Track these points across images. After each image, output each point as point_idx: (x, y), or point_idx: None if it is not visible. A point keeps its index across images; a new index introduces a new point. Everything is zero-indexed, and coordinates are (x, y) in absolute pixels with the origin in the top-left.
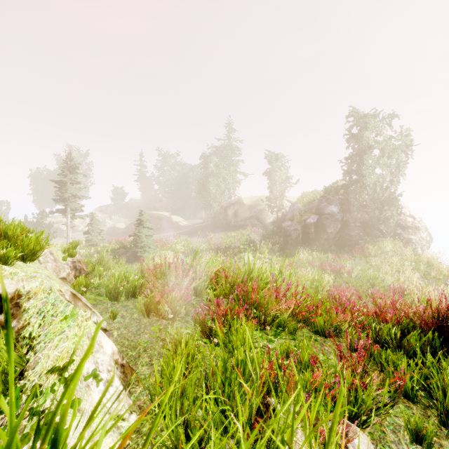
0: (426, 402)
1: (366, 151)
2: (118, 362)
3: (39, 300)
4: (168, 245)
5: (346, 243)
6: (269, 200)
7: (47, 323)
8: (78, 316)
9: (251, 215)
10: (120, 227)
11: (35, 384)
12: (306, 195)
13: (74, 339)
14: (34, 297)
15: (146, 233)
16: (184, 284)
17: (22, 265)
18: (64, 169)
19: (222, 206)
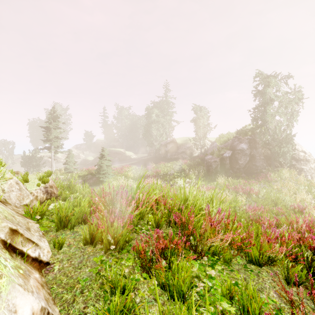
0: None
1: (268, 103)
2: None
3: None
4: (122, 172)
5: (253, 172)
6: (195, 140)
7: None
8: None
9: (182, 151)
10: (89, 159)
11: None
12: (222, 136)
13: None
14: None
15: (106, 164)
16: (127, 213)
17: None
18: (49, 118)
19: (161, 144)
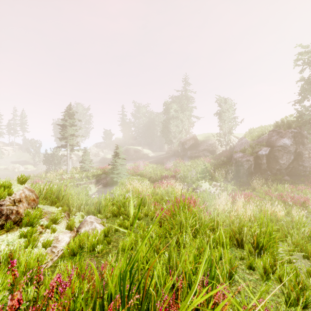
0: None
1: None
2: None
3: None
4: (138, 172)
5: (299, 174)
6: (218, 136)
7: None
8: None
9: (203, 148)
10: (108, 157)
11: None
12: (253, 130)
13: None
14: None
15: (120, 162)
16: None
17: None
18: (65, 115)
19: (180, 141)
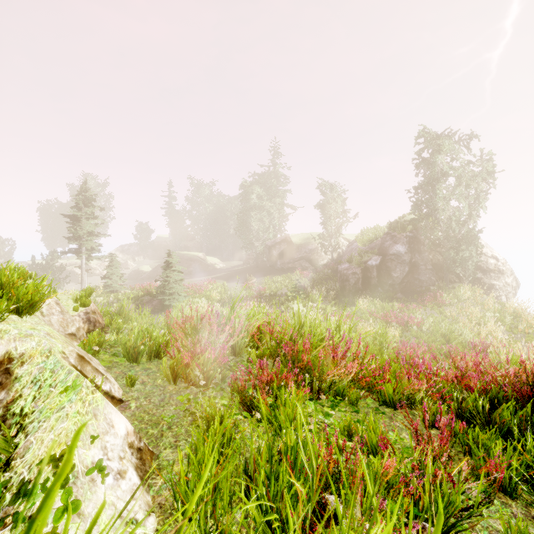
0: (528, 497)
1: (439, 179)
2: (133, 445)
3: (35, 365)
4: (201, 292)
5: (415, 290)
6: (322, 239)
7: (43, 396)
8: (83, 387)
9: (301, 256)
10: (145, 270)
11: (23, 478)
12: (366, 232)
13: (75, 418)
14: (28, 362)
15: (175, 277)
16: (219, 342)
17: (16, 320)
18: (78, 201)
19: (266, 245)
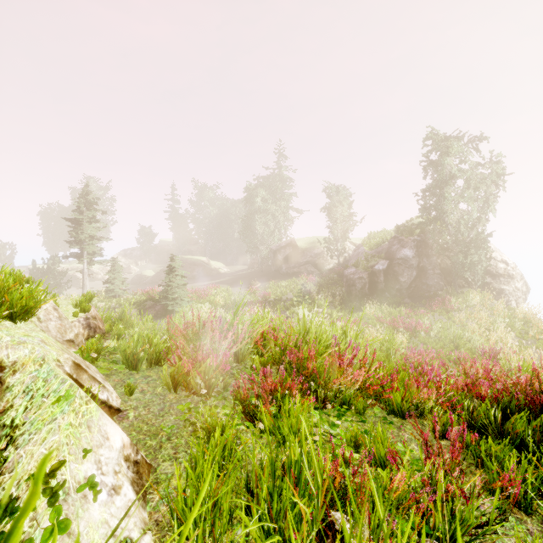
0: None
1: (448, 181)
2: (130, 458)
3: (28, 374)
4: (205, 297)
5: (423, 295)
6: (328, 242)
7: (35, 406)
8: (76, 397)
9: (306, 260)
10: (148, 275)
11: (11, 495)
12: (373, 236)
13: (67, 430)
14: (21, 370)
15: (178, 282)
16: (221, 349)
17: (9, 326)
18: (79, 204)
19: (270, 249)
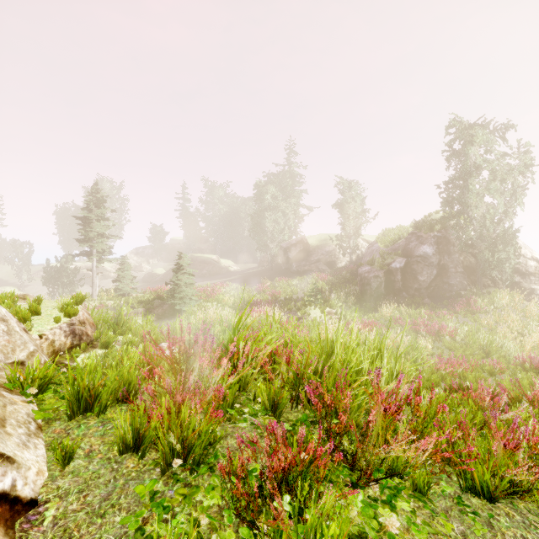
0: None
1: (472, 173)
2: None
3: None
4: (214, 296)
5: (444, 295)
6: (340, 240)
7: None
8: None
9: (317, 258)
10: (159, 273)
11: None
12: (388, 232)
13: None
14: None
15: (186, 280)
16: (212, 382)
17: None
18: (89, 202)
19: (280, 247)
